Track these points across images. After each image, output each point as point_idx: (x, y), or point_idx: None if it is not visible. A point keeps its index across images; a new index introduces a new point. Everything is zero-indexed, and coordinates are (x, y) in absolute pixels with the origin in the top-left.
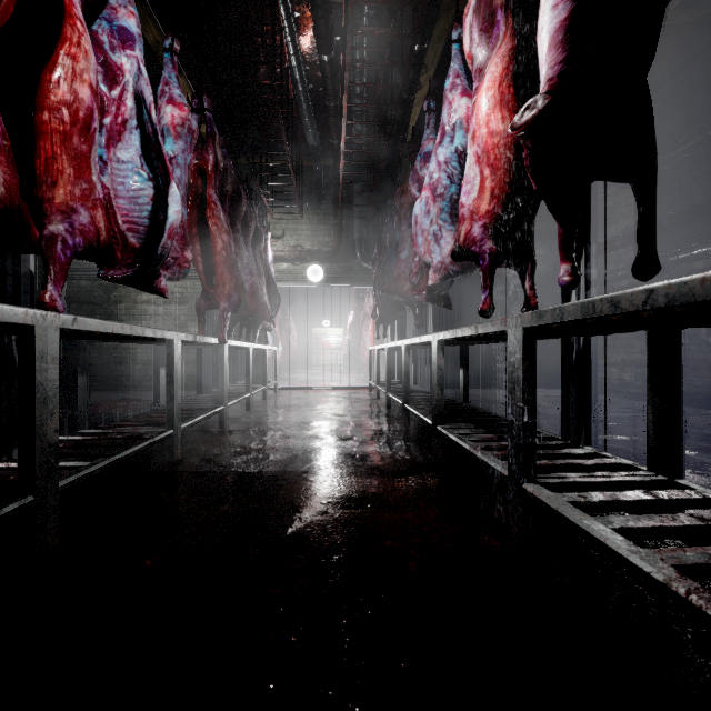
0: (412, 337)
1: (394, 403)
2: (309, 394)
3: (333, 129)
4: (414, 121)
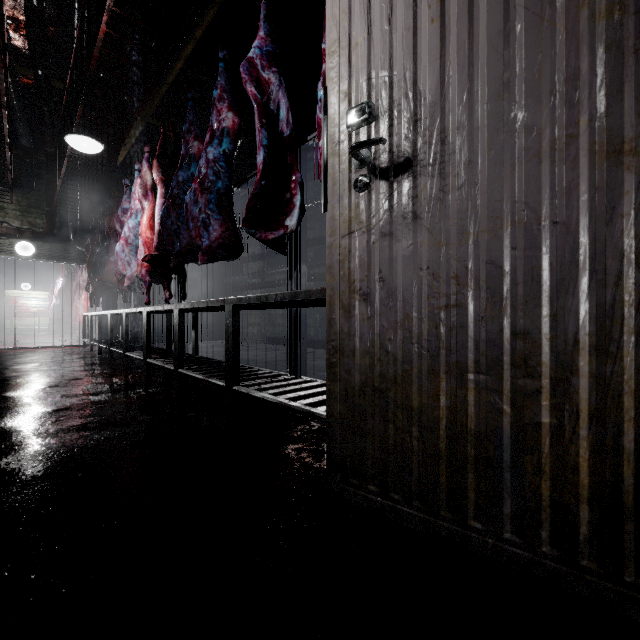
0: (123, 306)
1: (105, 352)
2: (21, 352)
3: (49, 143)
4: (123, 157)
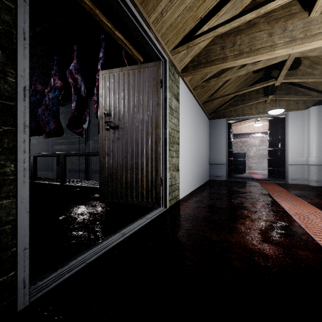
0: None
1: None
2: None
3: None
4: None
